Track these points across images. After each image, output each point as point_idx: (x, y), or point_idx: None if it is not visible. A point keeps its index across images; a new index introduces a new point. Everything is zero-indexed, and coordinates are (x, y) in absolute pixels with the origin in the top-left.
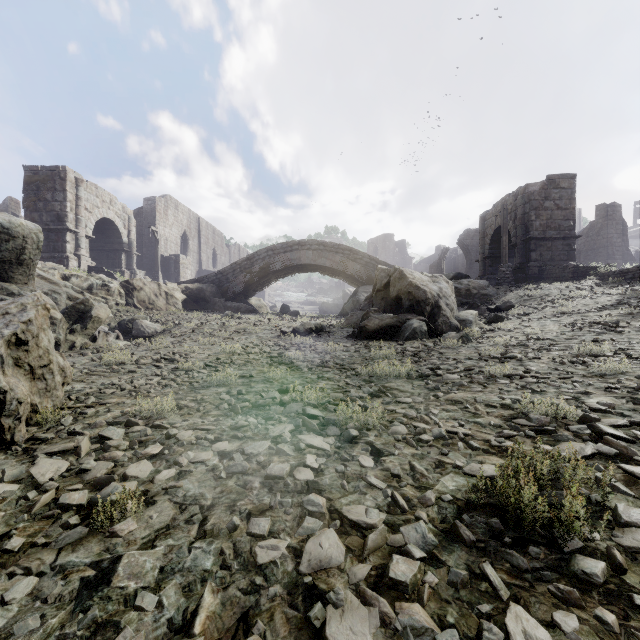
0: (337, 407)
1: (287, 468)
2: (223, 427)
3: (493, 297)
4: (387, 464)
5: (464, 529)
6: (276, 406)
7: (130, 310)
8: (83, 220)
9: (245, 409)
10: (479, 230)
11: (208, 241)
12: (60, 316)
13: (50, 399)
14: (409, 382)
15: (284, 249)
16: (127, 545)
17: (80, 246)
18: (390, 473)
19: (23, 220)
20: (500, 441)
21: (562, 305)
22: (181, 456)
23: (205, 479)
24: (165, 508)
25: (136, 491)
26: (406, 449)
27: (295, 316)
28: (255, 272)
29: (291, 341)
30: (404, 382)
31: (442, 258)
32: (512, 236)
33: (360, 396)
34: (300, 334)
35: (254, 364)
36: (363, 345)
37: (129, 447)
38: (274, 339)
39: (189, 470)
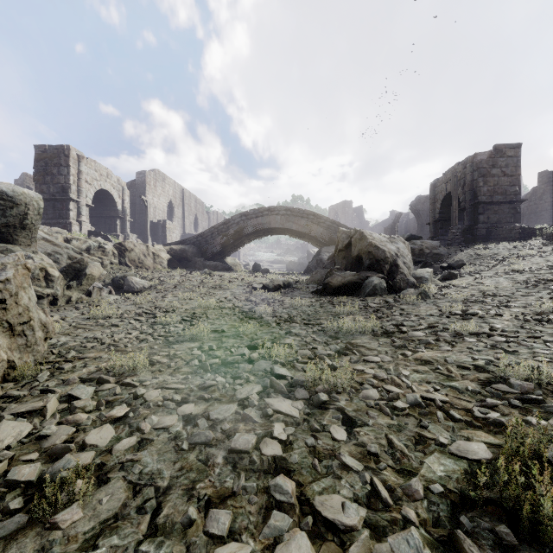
0: (305, 366)
1: (253, 441)
2: (191, 386)
3: (444, 256)
4: (361, 437)
5: (469, 544)
6: (245, 364)
7: (122, 268)
8: (84, 191)
9: (214, 366)
10: (430, 196)
11: (191, 209)
12: (58, 274)
13: (31, 354)
14: (375, 339)
15: (256, 214)
16: (66, 543)
17: (81, 213)
18: (366, 450)
19: (26, 189)
20: (485, 412)
21: (512, 263)
22: (144, 421)
23: (166, 450)
24: (118, 489)
25: (87, 468)
26: (380, 418)
27: (265, 273)
28: (230, 235)
29: (261, 296)
30: (370, 339)
31: (396, 222)
32: (461, 201)
33: (327, 354)
34: (269, 290)
35: (226, 319)
36: (327, 300)
37: (96, 408)
38: (246, 294)
39: (150, 438)
